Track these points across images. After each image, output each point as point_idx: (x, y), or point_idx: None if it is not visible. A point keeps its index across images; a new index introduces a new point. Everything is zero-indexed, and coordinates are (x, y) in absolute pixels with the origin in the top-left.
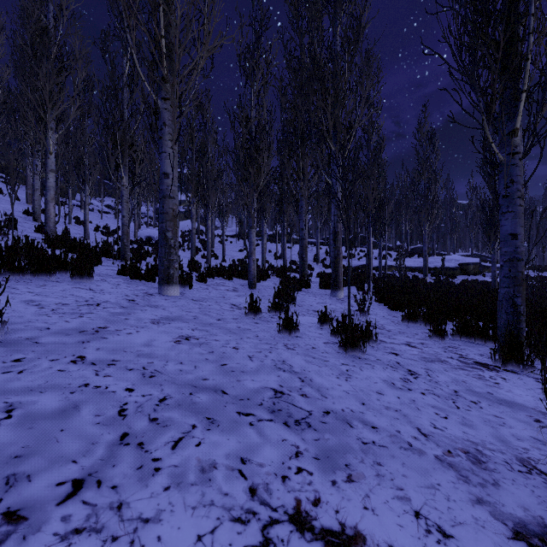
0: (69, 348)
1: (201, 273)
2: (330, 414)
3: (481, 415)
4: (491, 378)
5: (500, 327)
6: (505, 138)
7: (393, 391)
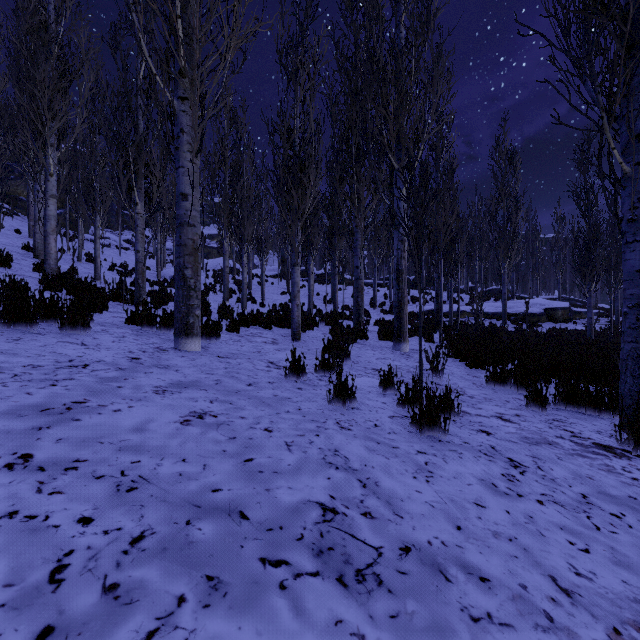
0: (13, 440)
1: (232, 320)
2: (411, 554)
3: (636, 542)
4: (625, 470)
5: (623, 395)
6: (634, 142)
7: (497, 500)
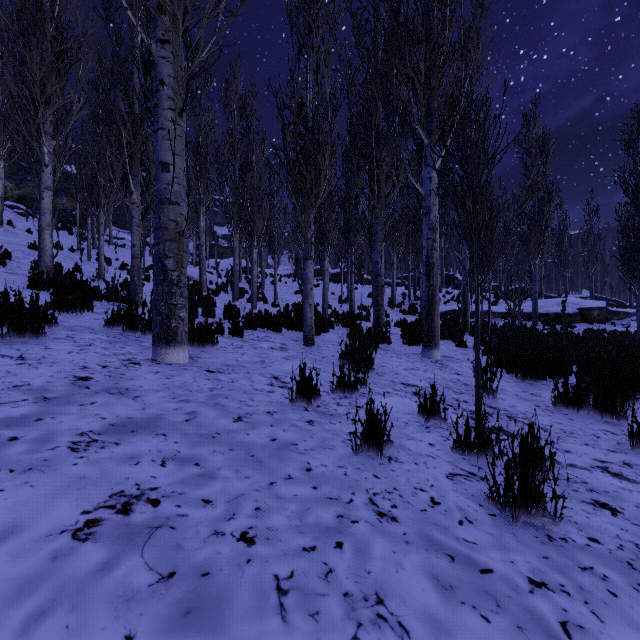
0: None
1: (235, 323)
2: None
3: None
4: None
5: None
6: None
7: None
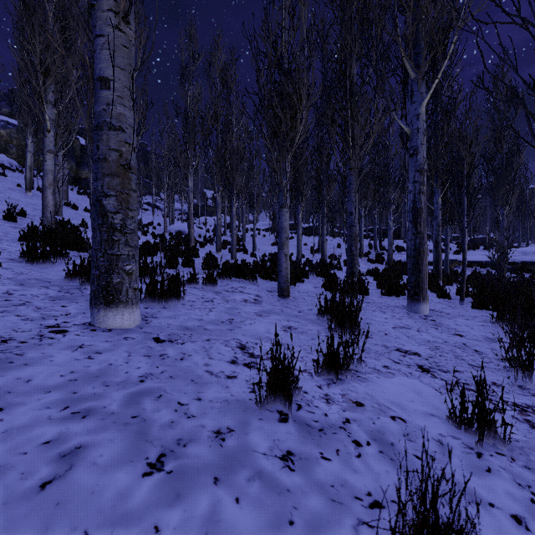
0: None
1: (209, 273)
2: None
3: None
4: None
5: None
6: None
7: None
